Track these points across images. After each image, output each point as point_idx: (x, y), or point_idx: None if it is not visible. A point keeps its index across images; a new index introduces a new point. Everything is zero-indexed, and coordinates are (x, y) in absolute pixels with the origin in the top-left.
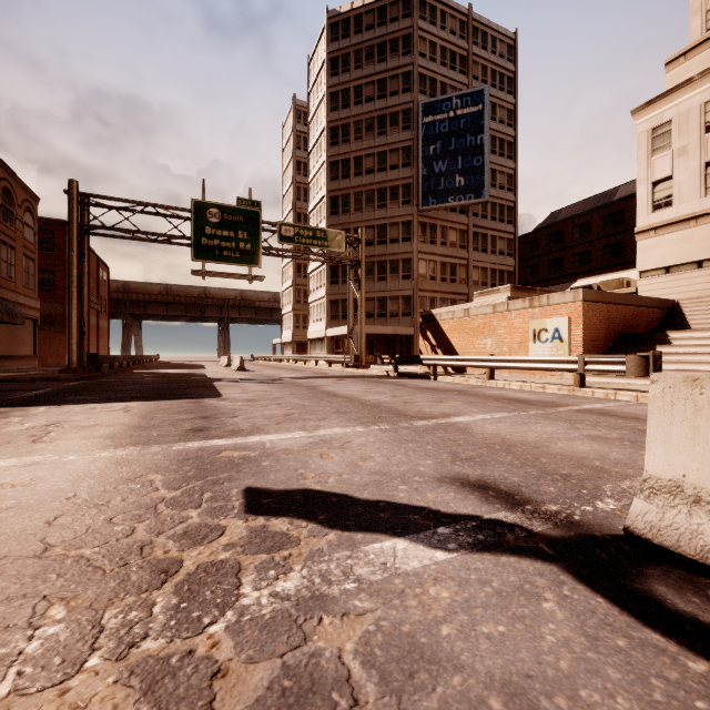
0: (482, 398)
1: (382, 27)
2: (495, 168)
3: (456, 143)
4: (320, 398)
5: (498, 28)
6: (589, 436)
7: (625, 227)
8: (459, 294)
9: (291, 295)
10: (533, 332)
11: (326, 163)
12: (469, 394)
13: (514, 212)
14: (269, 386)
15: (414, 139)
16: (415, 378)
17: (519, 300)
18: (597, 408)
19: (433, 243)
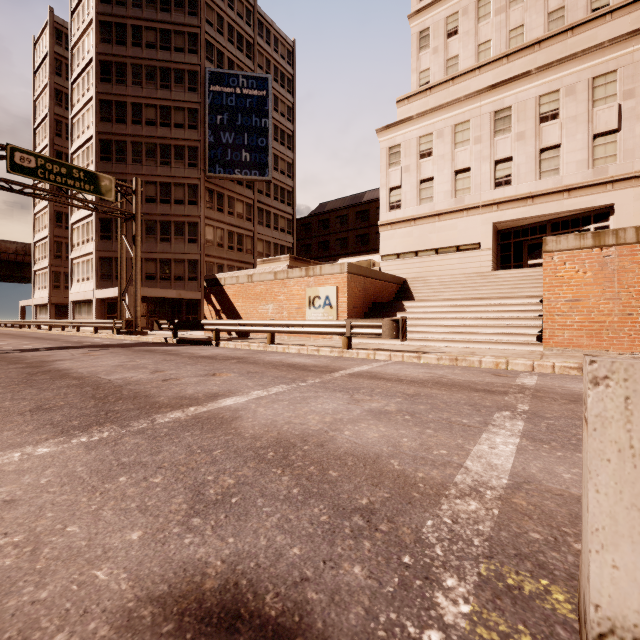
0: (261, 367)
1: None
2: (277, 154)
3: (243, 120)
4: (29, 384)
5: (280, 31)
6: (371, 412)
7: (369, 223)
8: (246, 263)
9: (47, 248)
10: (308, 299)
11: (95, 99)
12: (249, 362)
13: (293, 196)
14: None
15: (201, 103)
16: (195, 345)
17: (297, 268)
18: (366, 371)
19: (220, 211)
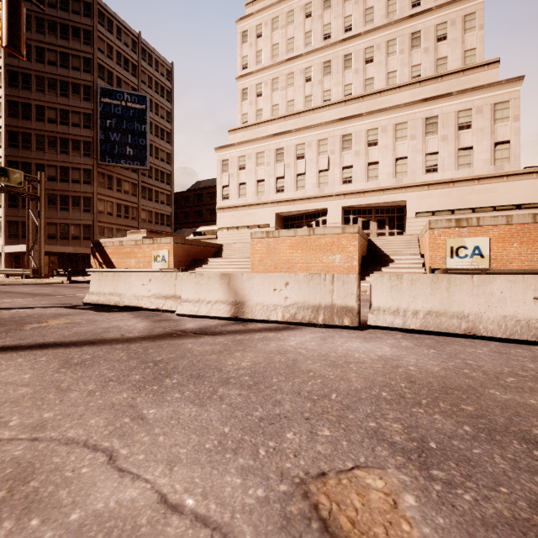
0: None
1: (64, 12)
2: (158, 146)
3: (127, 125)
4: None
5: (160, 56)
6: None
7: None
8: (132, 227)
9: None
10: (154, 257)
11: (4, 100)
12: None
13: (171, 178)
14: None
15: (94, 110)
16: (81, 283)
17: (148, 239)
18: None
19: (110, 189)
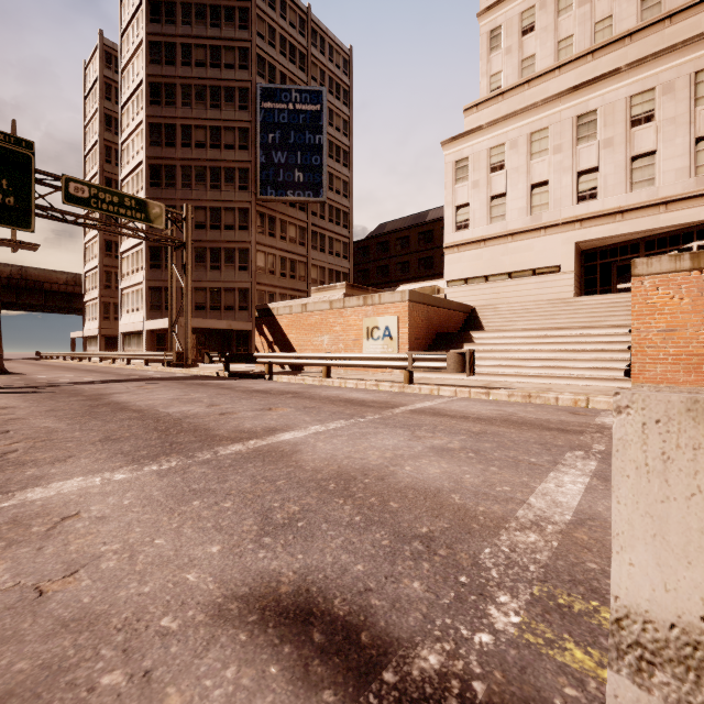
0: (317, 402)
1: None
2: (332, 172)
3: (295, 137)
4: (93, 415)
5: (335, 39)
6: (433, 448)
7: (434, 245)
8: (299, 291)
9: (97, 278)
10: (366, 329)
11: (145, 123)
12: (304, 396)
13: (349, 218)
14: (21, 398)
15: (252, 121)
16: (248, 379)
17: (354, 297)
18: (429, 407)
19: (272, 236)
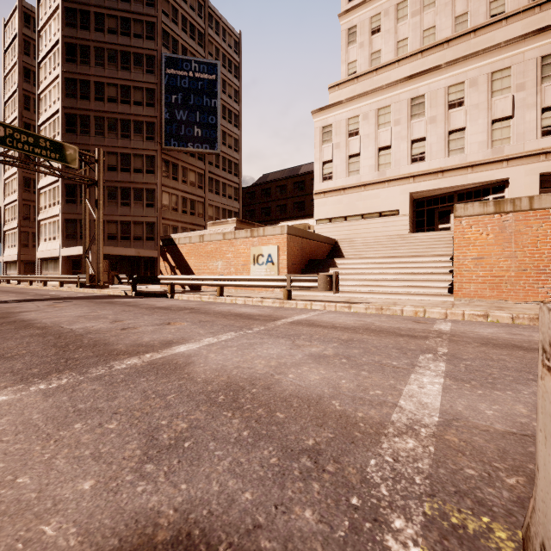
0: (211, 316)
1: None
2: (225, 130)
3: (195, 100)
4: None
5: (228, 24)
6: (312, 356)
7: (305, 192)
8: (198, 225)
9: (16, 210)
10: (253, 256)
11: (61, 77)
12: (200, 312)
13: (239, 168)
14: None
15: (157, 84)
16: (152, 297)
17: (243, 230)
18: (304, 319)
19: (175, 179)
